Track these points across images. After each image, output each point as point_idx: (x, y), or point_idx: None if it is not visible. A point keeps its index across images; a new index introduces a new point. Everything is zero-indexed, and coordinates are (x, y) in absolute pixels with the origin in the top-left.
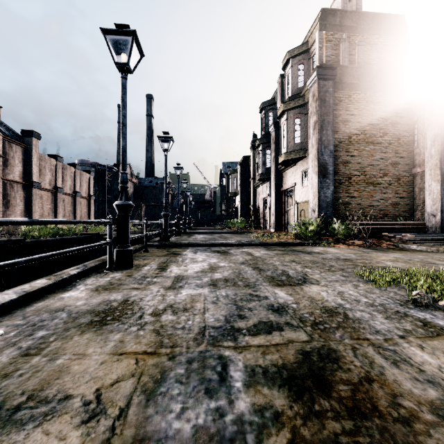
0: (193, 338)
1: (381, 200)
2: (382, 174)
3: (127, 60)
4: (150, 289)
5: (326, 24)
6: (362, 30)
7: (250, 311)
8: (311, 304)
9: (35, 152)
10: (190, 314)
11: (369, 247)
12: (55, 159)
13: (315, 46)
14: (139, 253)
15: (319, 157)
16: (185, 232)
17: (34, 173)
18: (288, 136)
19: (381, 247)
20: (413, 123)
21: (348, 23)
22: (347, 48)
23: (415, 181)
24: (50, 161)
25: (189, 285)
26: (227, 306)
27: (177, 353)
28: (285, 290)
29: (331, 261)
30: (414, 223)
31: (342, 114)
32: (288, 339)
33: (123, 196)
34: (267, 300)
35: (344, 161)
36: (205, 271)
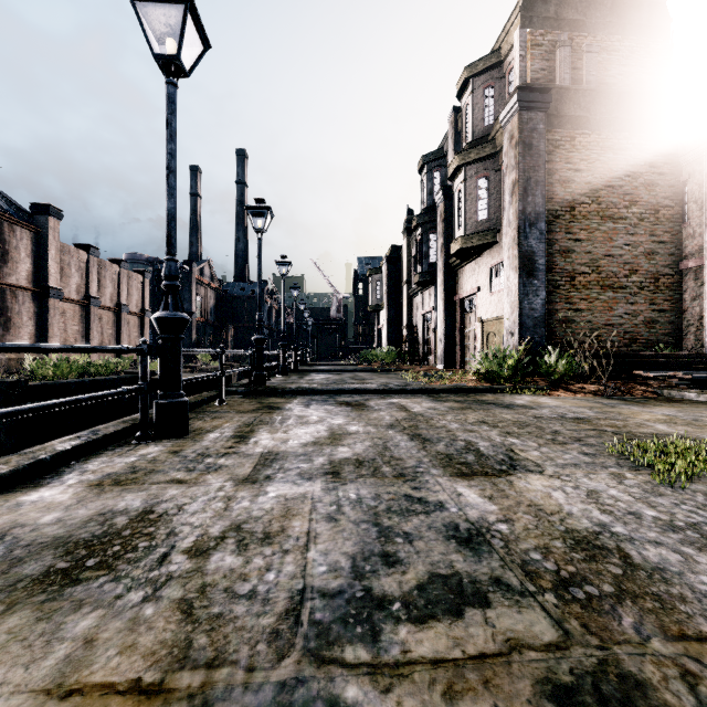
0: (269, 630)
1: (627, 315)
2: (628, 271)
3: (177, 49)
4: (205, 483)
5: (532, 17)
6: (594, 26)
7: (409, 544)
8: (539, 523)
9: (53, 239)
10: (275, 551)
11: (611, 395)
12: (86, 252)
13: (513, 54)
14: (209, 406)
15: (521, 241)
16: (295, 369)
17: (51, 273)
18: (467, 208)
19: (632, 395)
20: (680, 183)
21: (570, 16)
22: (569, 58)
23: (685, 283)
24: (78, 254)
25: (286, 474)
26: (358, 528)
27: (219, 691)
28: (477, 486)
29: (553, 422)
30: (686, 355)
31: (559, 168)
32: (508, 637)
33: (170, 303)
34: (443, 513)
35: (563, 250)
36: (321, 443)
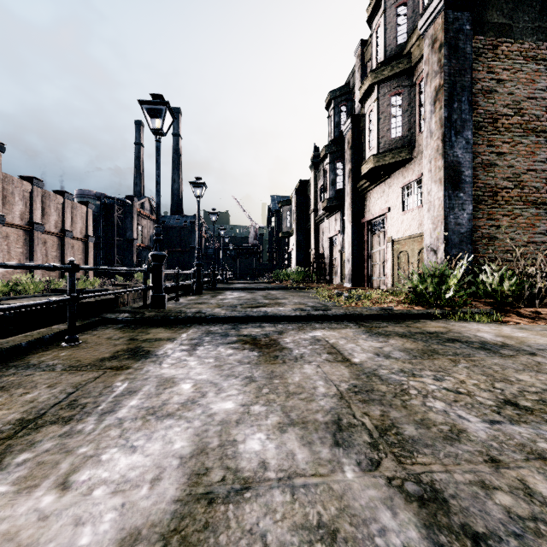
0: None
1: None
2: None
3: None
4: None
5: None
6: None
7: None
8: None
9: None
10: None
11: None
12: (30, 183)
13: None
14: (43, 350)
15: (446, 150)
16: (212, 287)
17: None
18: (379, 126)
19: None
20: None
21: None
22: None
23: None
24: (21, 184)
25: None
26: None
27: None
28: None
29: None
30: None
31: (482, 78)
32: None
33: None
34: None
35: (485, 163)
36: None
